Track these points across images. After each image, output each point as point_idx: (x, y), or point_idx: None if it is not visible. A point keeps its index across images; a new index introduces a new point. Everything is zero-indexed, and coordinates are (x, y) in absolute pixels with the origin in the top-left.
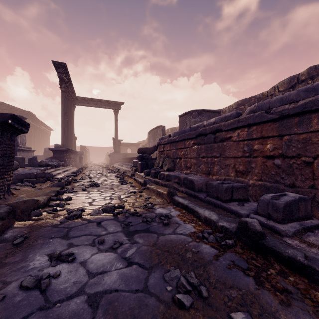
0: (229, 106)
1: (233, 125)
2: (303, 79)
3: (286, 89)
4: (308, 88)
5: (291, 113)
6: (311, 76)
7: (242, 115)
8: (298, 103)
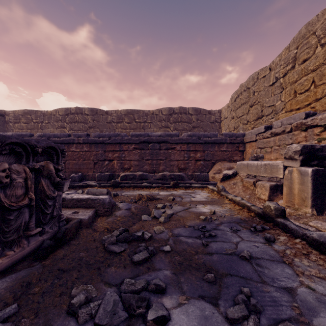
0: (14, 111)
1: None
2: (73, 112)
3: (64, 115)
4: (64, 134)
5: (58, 142)
6: (77, 112)
7: (34, 137)
8: (60, 139)
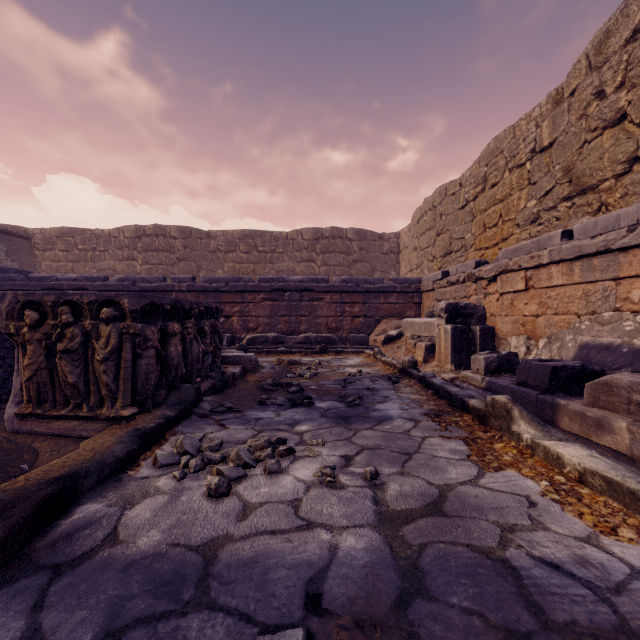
0: (43, 230)
1: (103, 288)
2: (150, 233)
3: (133, 238)
4: (158, 277)
5: (149, 290)
6: (157, 234)
7: (111, 281)
8: (153, 284)
